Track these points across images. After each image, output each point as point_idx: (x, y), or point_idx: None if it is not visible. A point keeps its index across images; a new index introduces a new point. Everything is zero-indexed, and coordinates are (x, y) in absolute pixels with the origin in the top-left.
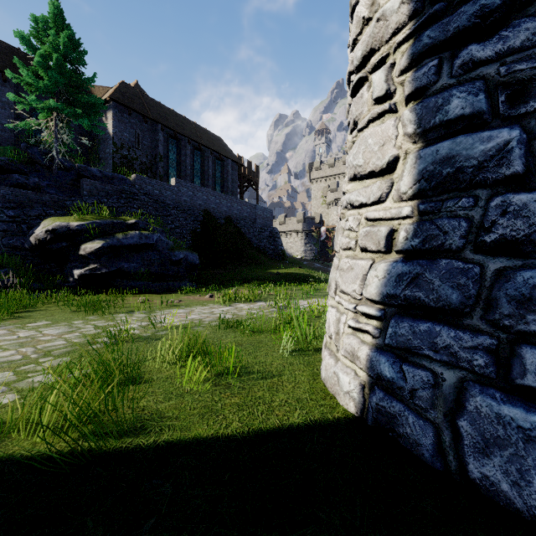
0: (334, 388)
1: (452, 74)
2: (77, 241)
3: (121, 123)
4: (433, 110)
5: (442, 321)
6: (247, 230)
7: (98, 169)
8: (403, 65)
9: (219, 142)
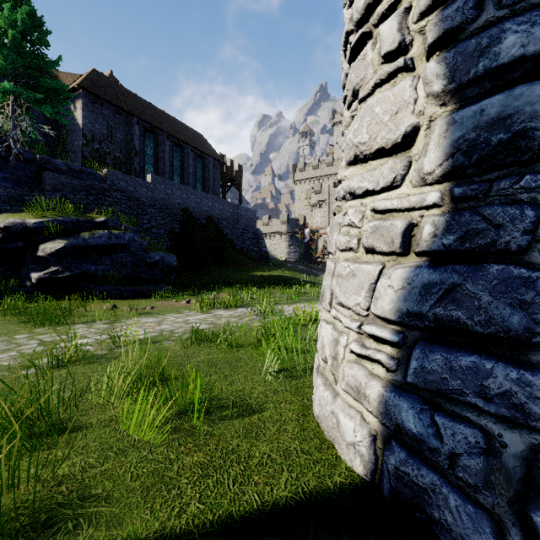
0: (332, 432)
1: (502, 3)
2: (35, 241)
3: (91, 114)
4: (473, 56)
5: (493, 353)
6: (229, 231)
7: (63, 162)
8: (424, 5)
9: (200, 139)
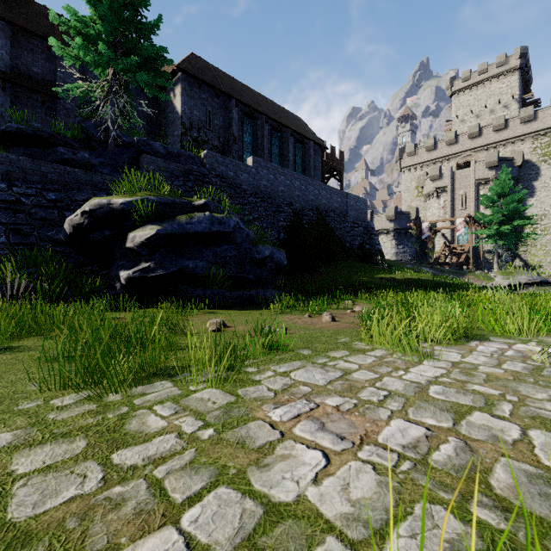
0: None
1: None
2: (124, 228)
3: (190, 99)
4: None
5: None
6: (337, 225)
7: (161, 144)
8: None
9: (299, 123)
